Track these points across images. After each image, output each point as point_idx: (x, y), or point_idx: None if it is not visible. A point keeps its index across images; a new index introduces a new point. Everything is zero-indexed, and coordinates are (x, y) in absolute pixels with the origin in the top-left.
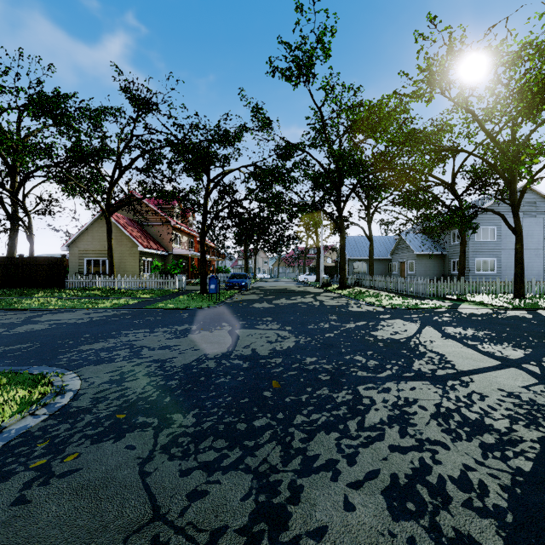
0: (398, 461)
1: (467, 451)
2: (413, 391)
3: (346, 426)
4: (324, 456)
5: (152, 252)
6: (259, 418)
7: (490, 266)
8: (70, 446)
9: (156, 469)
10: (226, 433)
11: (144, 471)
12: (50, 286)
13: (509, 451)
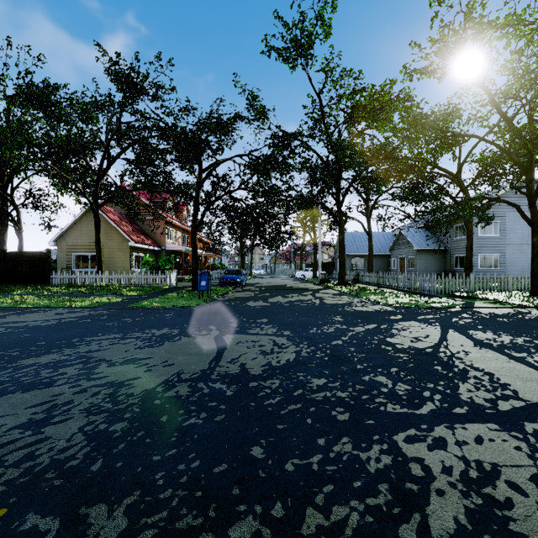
0: None
1: None
2: (482, 445)
3: None
4: None
5: (144, 247)
6: (240, 518)
7: (494, 261)
8: None
9: None
10: None
11: None
12: (34, 283)
13: None
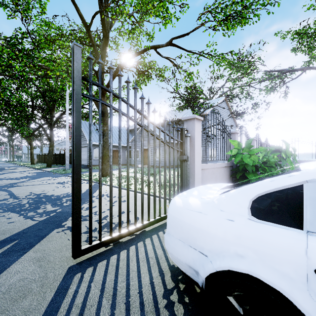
0: None
1: None
2: None
3: None
4: None
5: None
6: None
7: None
8: None
9: None
10: None
11: None
12: None
13: None
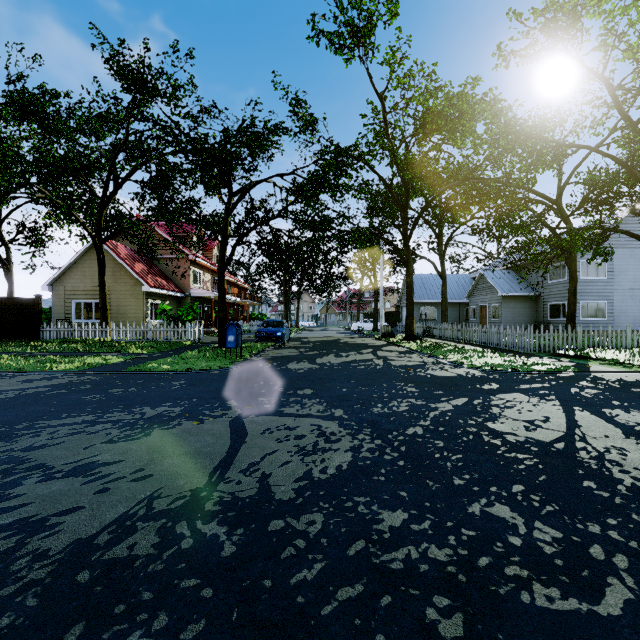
0: None
1: None
2: None
3: None
4: None
5: (162, 293)
6: None
7: (599, 310)
8: None
9: None
10: None
11: None
12: (20, 337)
13: None
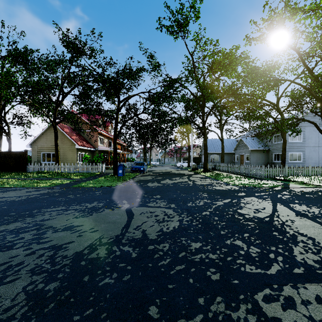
0: None
1: None
2: None
3: None
4: None
5: (85, 148)
6: None
7: (298, 157)
8: None
9: None
10: None
11: None
12: (17, 170)
13: None
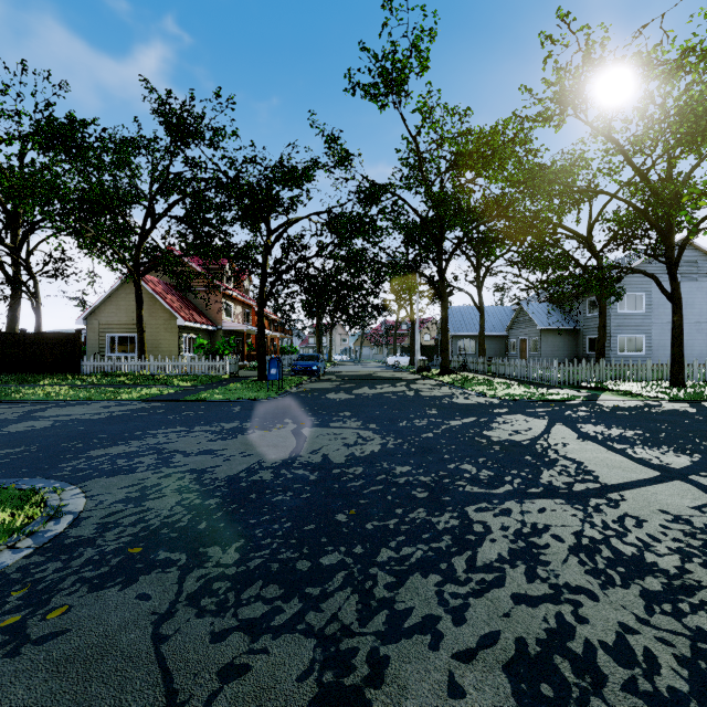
0: (526, 619)
1: (623, 603)
2: (543, 513)
3: (450, 564)
4: (420, 611)
5: (196, 326)
6: (328, 553)
7: (637, 344)
8: (57, 595)
9: (177, 631)
10: (280, 576)
11: (159, 634)
12: (61, 371)
13: (684, 603)
